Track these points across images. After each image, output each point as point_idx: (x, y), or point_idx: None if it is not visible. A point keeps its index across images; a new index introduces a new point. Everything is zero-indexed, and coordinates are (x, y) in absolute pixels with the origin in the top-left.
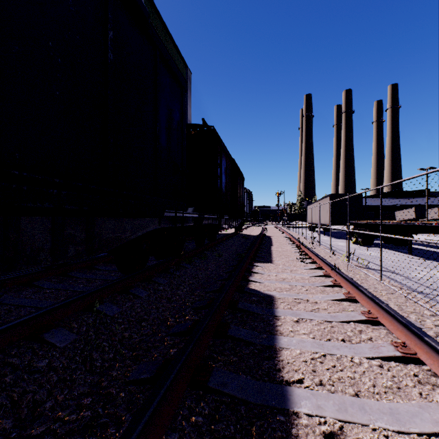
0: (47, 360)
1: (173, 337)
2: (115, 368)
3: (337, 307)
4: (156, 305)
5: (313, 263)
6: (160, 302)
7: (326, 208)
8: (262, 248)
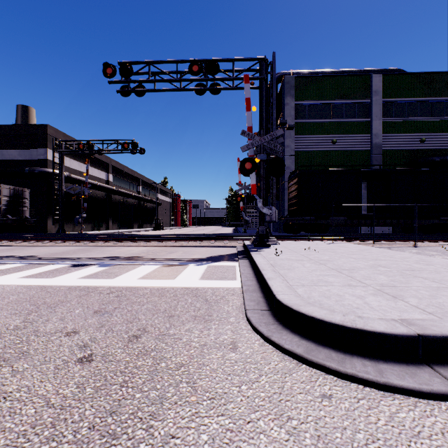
0: None
1: None
2: None
3: None
4: None
5: None
6: None
7: None
8: None
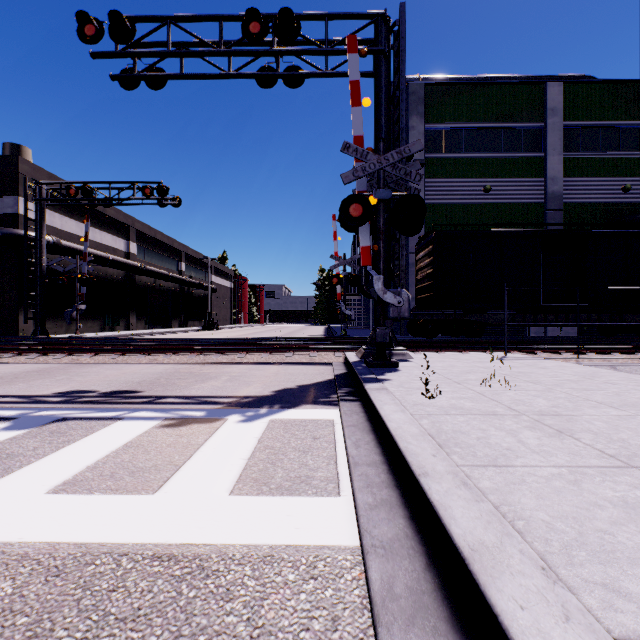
0: None
1: None
2: None
3: None
4: None
5: None
6: None
7: None
8: None
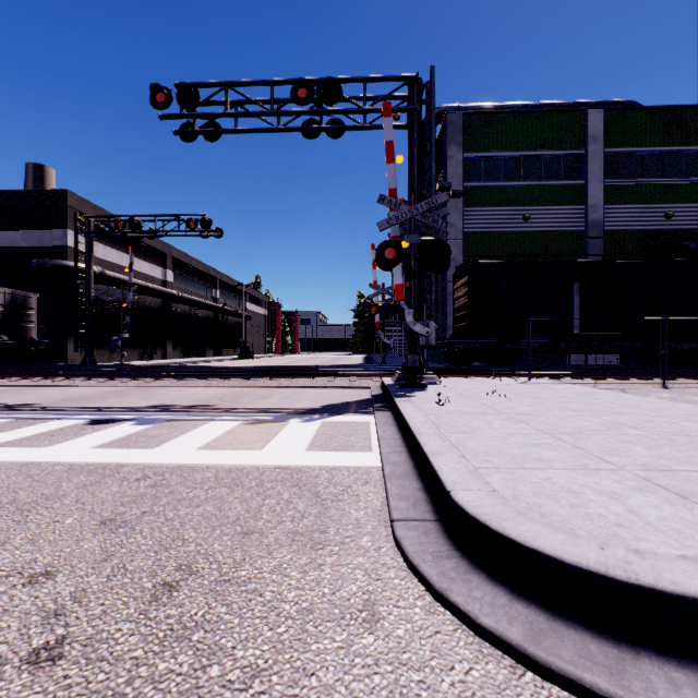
0: None
1: None
2: None
3: None
4: None
5: None
6: None
7: None
8: None
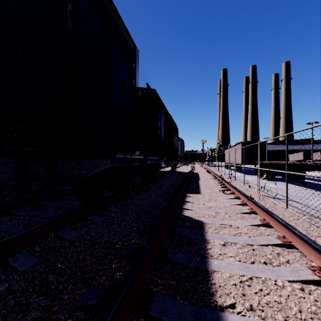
0: (7, 284)
1: (120, 260)
2: (67, 290)
3: (256, 232)
4: (108, 230)
5: (232, 194)
6: (111, 227)
7: (239, 152)
8: (192, 182)
